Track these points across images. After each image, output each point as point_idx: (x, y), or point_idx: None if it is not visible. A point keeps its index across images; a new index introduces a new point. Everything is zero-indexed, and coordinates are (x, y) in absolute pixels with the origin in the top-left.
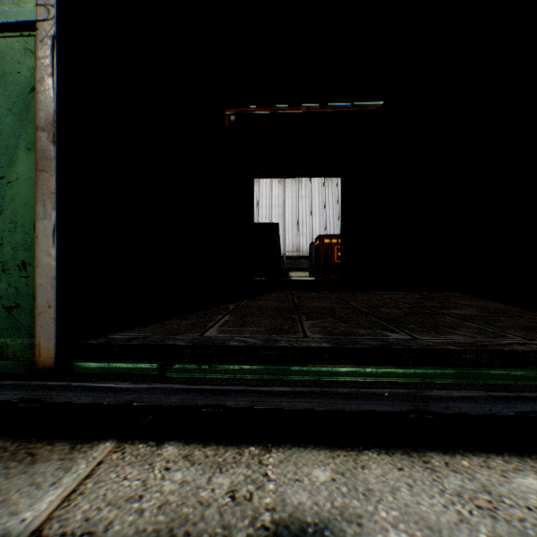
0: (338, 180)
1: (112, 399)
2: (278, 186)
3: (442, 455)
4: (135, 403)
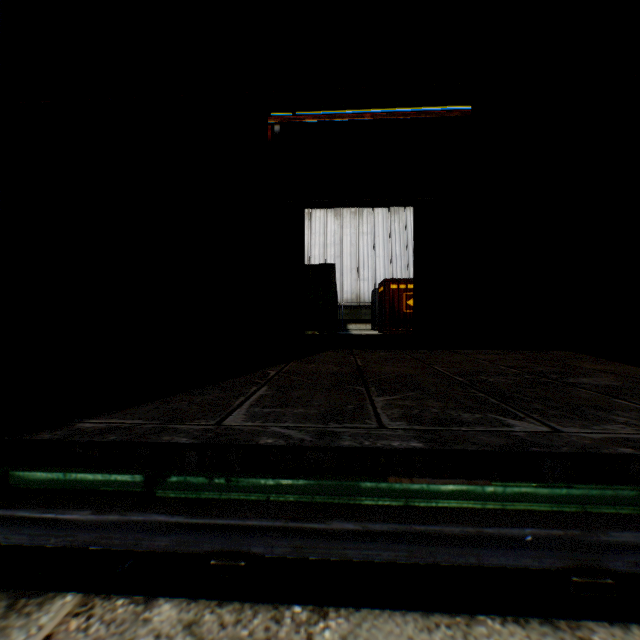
0: (407, 214)
1: (60, 539)
2: (335, 221)
3: (608, 625)
4: (99, 546)
